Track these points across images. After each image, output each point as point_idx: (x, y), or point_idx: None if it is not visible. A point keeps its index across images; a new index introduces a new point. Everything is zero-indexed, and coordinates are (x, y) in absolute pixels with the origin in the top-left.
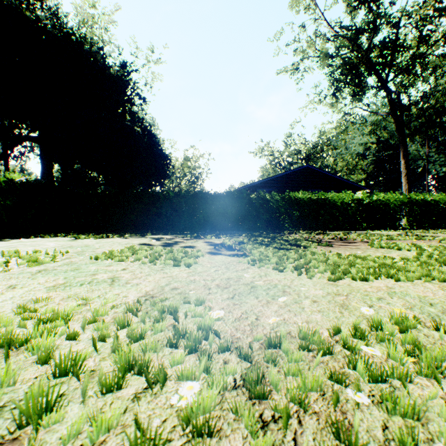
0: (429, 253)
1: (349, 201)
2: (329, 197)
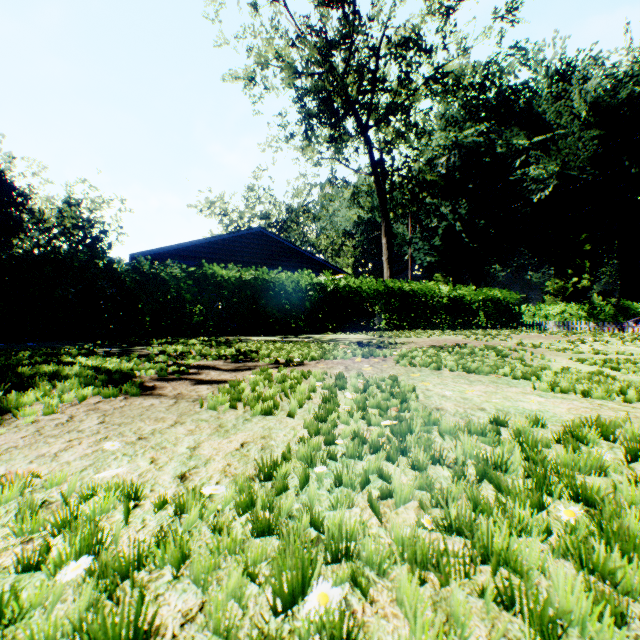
0: (328, 435)
1: (307, 285)
2: (276, 278)
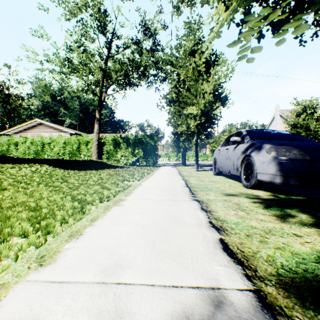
0: None
1: None
2: None
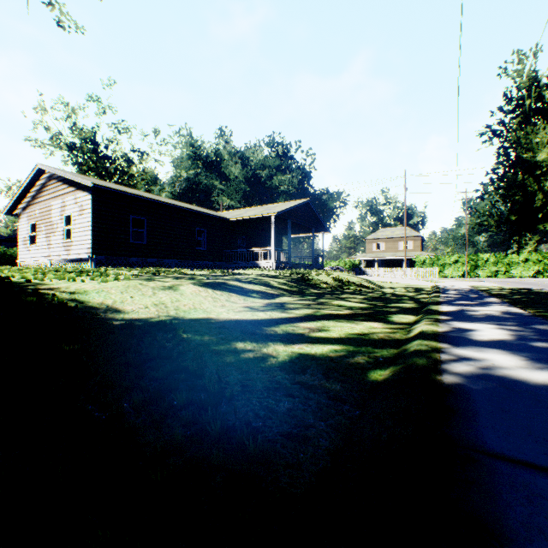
0: None
1: None
2: None
